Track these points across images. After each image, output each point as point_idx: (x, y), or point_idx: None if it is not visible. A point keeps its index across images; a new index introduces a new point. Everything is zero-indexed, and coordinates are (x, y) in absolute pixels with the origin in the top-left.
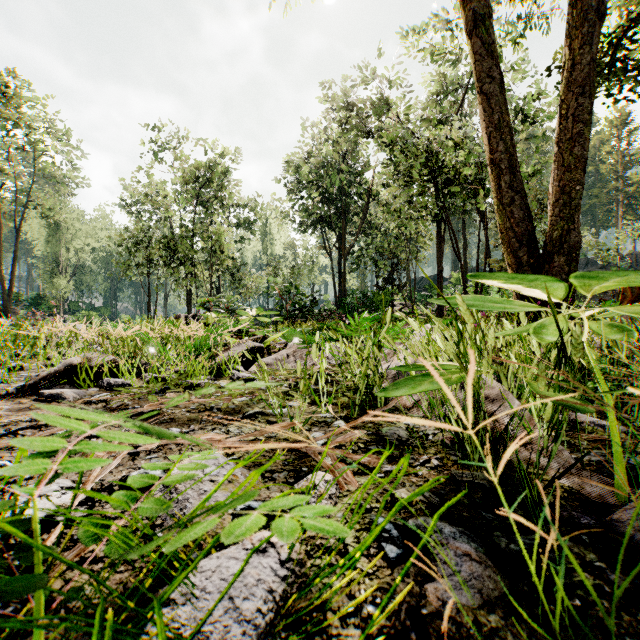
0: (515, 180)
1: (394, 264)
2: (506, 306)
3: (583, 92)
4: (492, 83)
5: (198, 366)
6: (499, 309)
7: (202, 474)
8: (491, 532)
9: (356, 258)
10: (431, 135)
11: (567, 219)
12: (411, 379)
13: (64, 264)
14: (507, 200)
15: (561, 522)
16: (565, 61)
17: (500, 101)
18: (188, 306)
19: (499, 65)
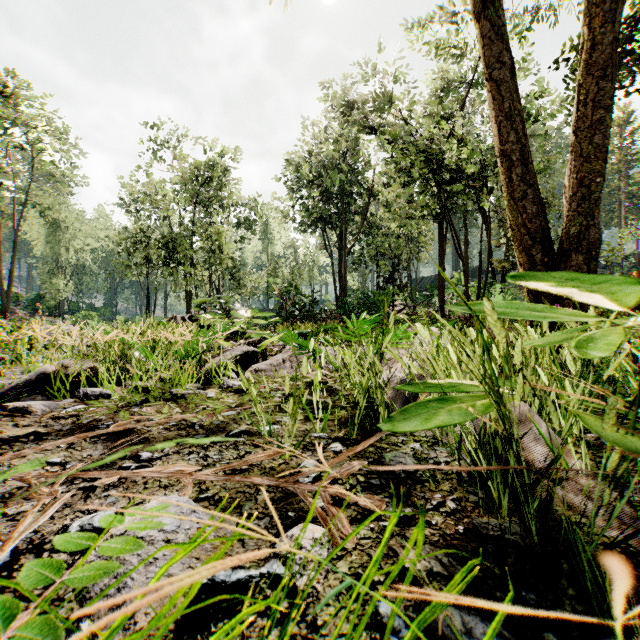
0: (527, 173)
1: (395, 264)
2: (546, 315)
3: (604, 75)
4: (502, 69)
5: (184, 374)
6: (536, 318)
7: (156, 531)
8: (540, 631)
9: (357, 258)
10: (433, 133)
11: (586, 214)
12: (423, 406)
13: (64, 264)
14: (519, 194)
15: (629, 608)
16: (583, 42)
17: (511, 88)
18: (187, 306)
19: (509, 50)
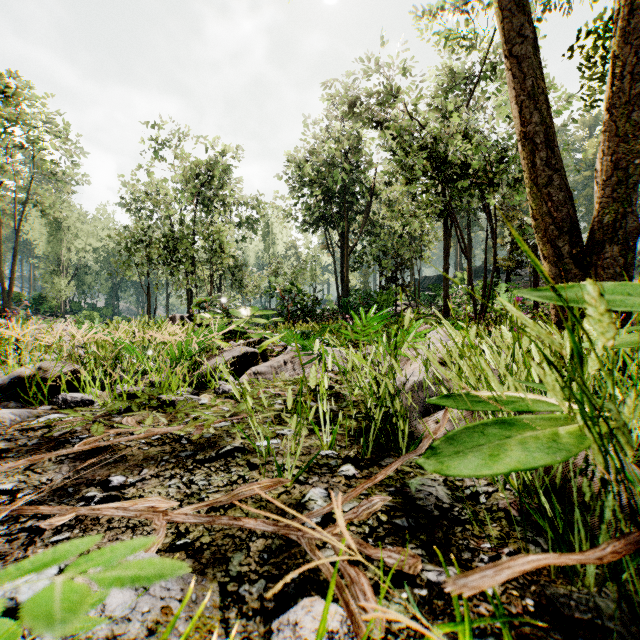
0: (553, 156)
1: (398, 263)
2: None
3: None
4: (523, 45)
5: (175, 378)
6: None
7: None
8: None
9: (359, 257)
10: (437, 129)
11: (621, 200)
12: (478, 432)
13: (65, 264)
14: (543, 180)
15: None
16: (617, 10)
17: (533, 65)
18: (189, 306)
19: (531, 24)
